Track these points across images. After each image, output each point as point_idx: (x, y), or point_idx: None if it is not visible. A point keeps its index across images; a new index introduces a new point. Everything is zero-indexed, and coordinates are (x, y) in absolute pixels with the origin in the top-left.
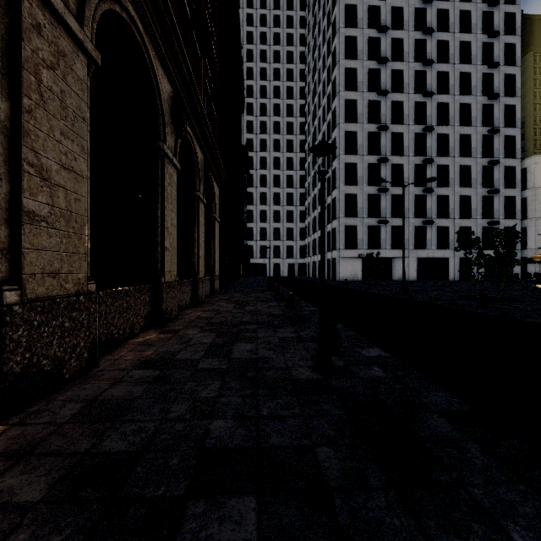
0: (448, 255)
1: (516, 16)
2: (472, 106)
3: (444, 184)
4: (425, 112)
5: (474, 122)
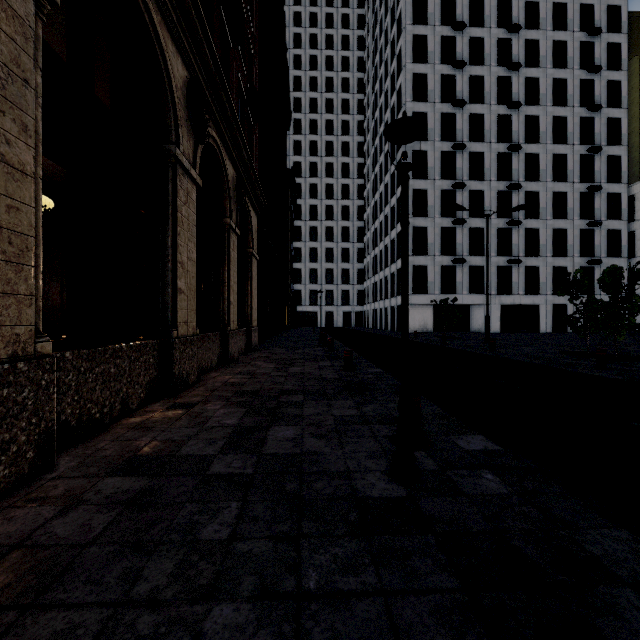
0: (538, 302)
1: (621, 9)
2: (568, 120)
3: (533, 215)
4: (510, 127)
5: (570, 140)
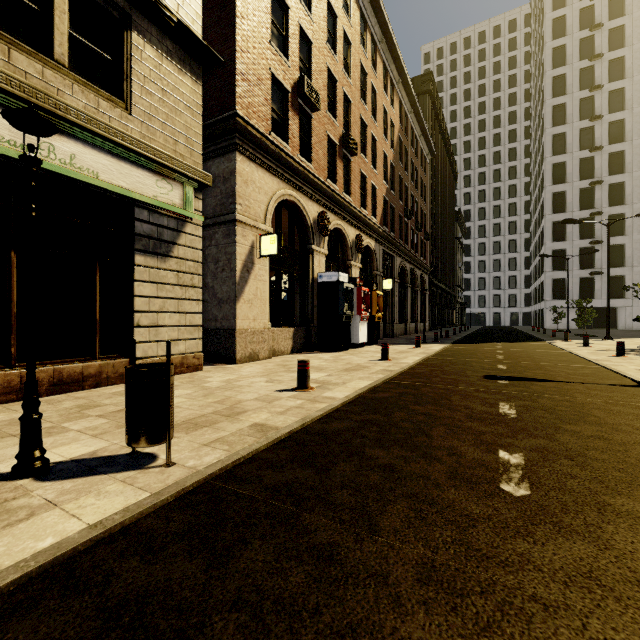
0: None
1: None
2: None
3: None
4: None
5: None
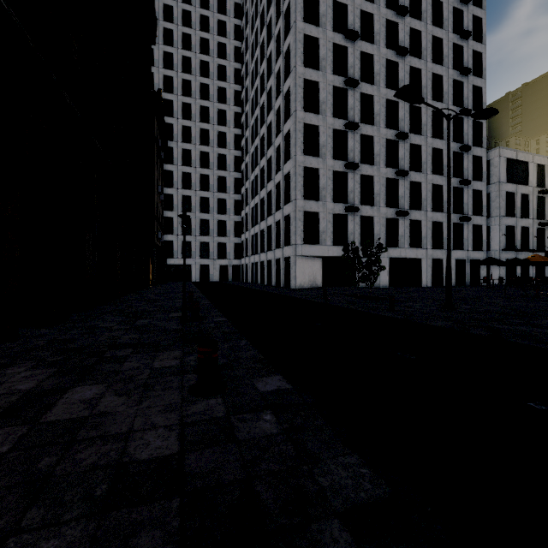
0: (421, 255)
1: None
2: (444, 80)
3: (416, 168)
4: (397, 75)
5: (446, 99)
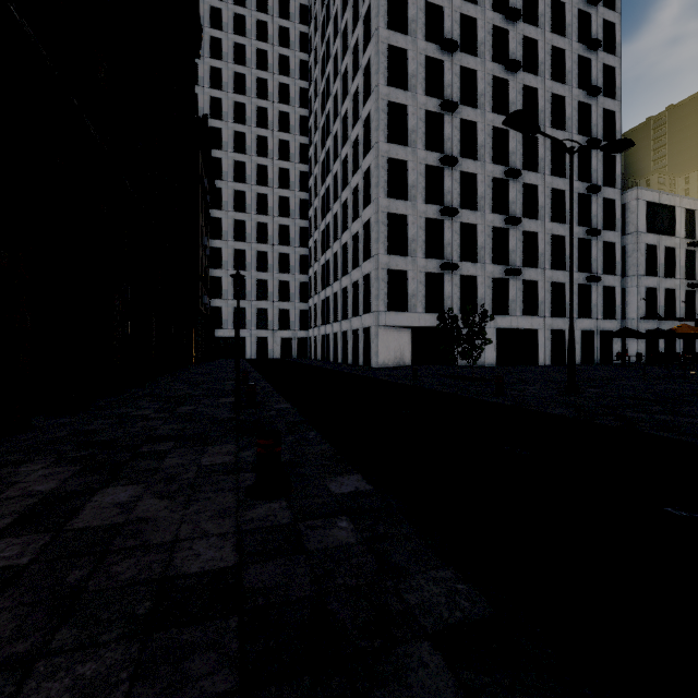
0: (537, 326)
1: None
2: (567, 102)
3: (531, 215)
4: (507, 97)
5: (569, 126)
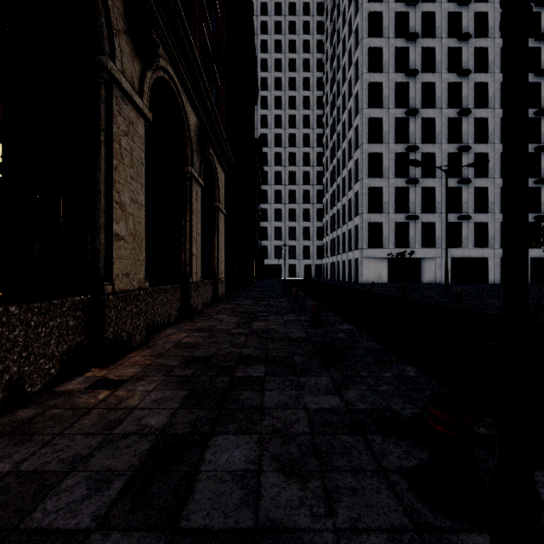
0: (487, 255)
1: None
2: None
3: (482, 175)
4: (460, 94)
5: None
